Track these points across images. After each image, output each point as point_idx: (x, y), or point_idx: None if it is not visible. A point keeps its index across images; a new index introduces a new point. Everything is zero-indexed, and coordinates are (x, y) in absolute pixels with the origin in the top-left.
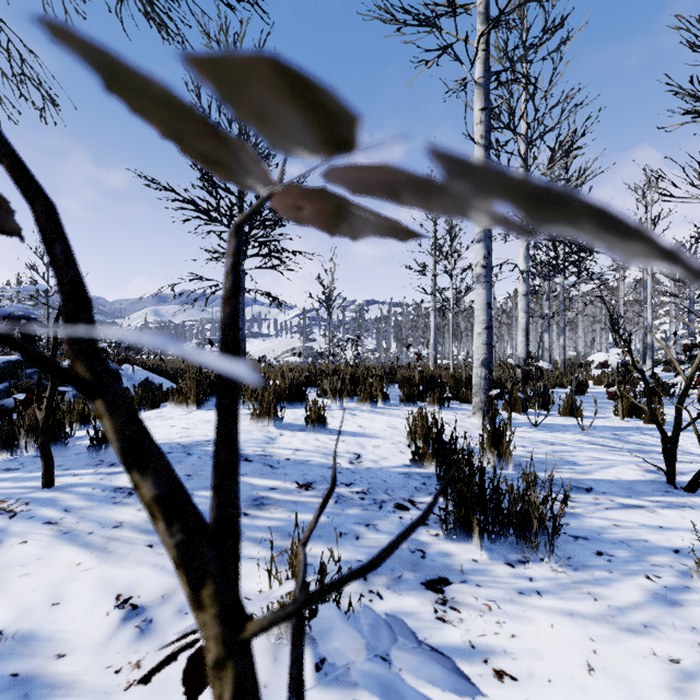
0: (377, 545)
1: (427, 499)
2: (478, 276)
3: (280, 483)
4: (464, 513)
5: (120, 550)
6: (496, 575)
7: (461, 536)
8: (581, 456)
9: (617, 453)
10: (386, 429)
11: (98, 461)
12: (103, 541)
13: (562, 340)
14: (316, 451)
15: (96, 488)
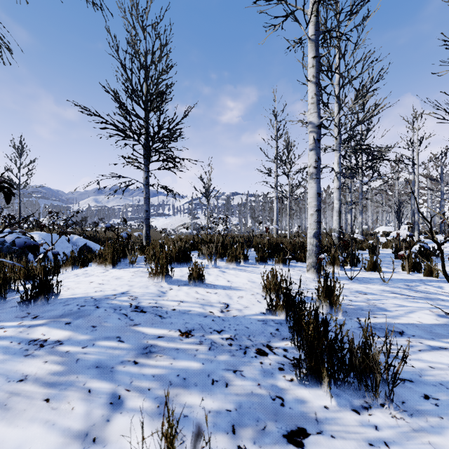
0: (243, 392)
1: (280, 344)
2: (311, 174)
3: (166, 332)
4: (314, 363)
5: (18, 406)
6: (346, 424)
7: (311, 382)
8: (388, 303)
9: (413, 300)
10: (247, 283)
11: (26, 313)
12: (5, 397)
13: (361, 218)
14: (196, 302)
15: (14, 341)
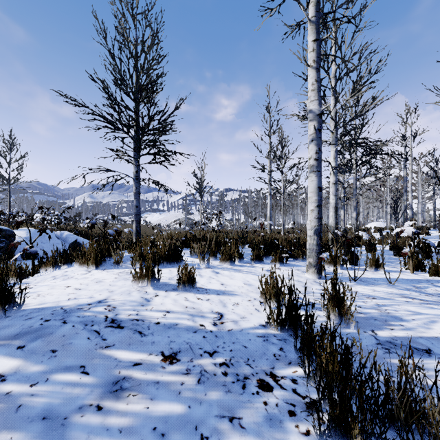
0: None
1: (287, 371)
2: (311, 166)
3: (145, 356)
4: (339, 412)
5: None
6: None
7: (336, 438)
8: (402, 310)
9: (427, 306)
10: (243, 286)
11: None
12: None
13: (355, 214)
14: (184, 312)
15: None
